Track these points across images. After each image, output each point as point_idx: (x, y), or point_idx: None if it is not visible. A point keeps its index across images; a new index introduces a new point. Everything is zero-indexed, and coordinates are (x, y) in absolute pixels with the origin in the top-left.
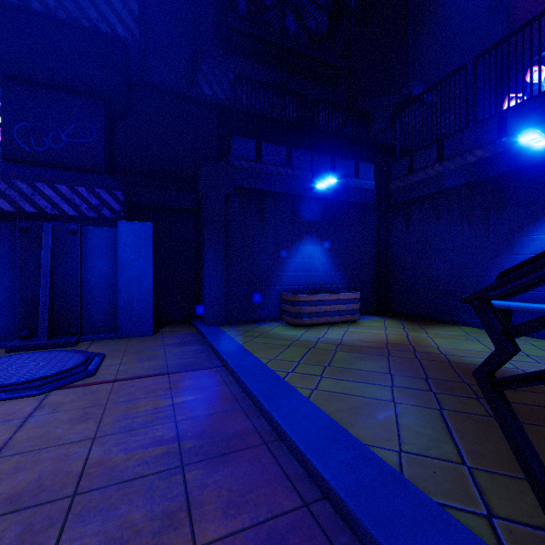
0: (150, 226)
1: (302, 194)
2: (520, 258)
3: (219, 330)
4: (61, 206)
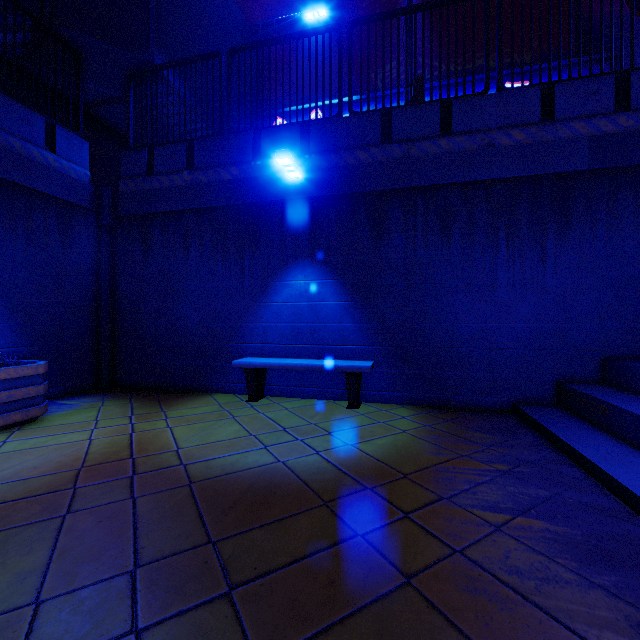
0: None
1: None
2: (274, 306)
3: None
4: None
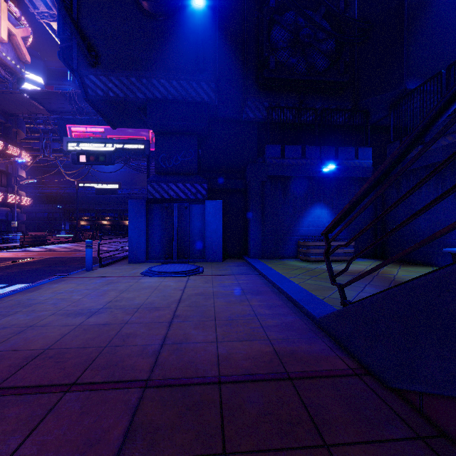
0: (221, 202)
1: (313, 176)
2: None
3: (258, 261)
4: (179, 194)
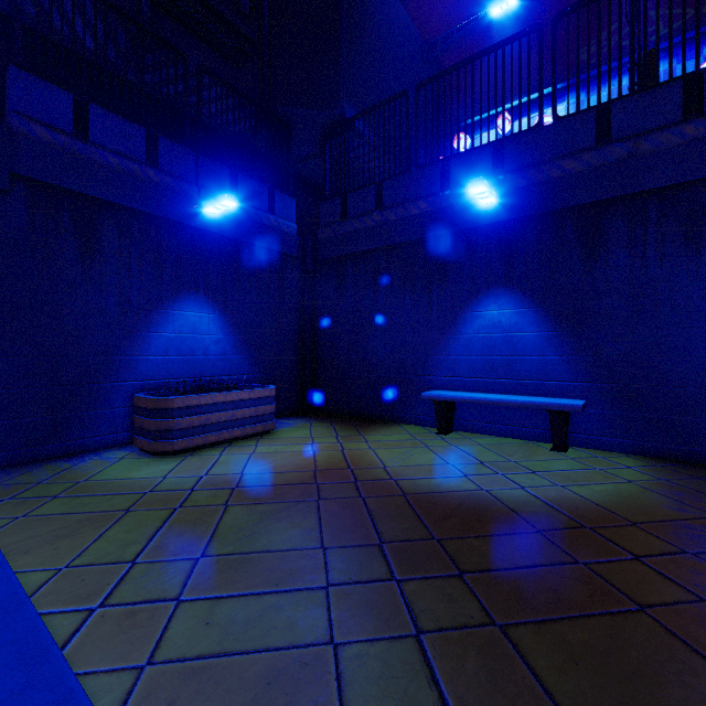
0: None
1: (178, 220)
2: (463, 338)
3: None
4: None
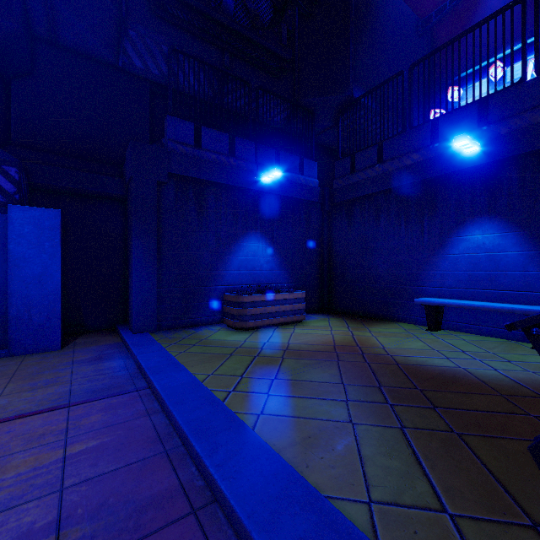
0: (56, 213)
1: (246, 187)
2: (451, 257)
3: (148, 339)
4: None
